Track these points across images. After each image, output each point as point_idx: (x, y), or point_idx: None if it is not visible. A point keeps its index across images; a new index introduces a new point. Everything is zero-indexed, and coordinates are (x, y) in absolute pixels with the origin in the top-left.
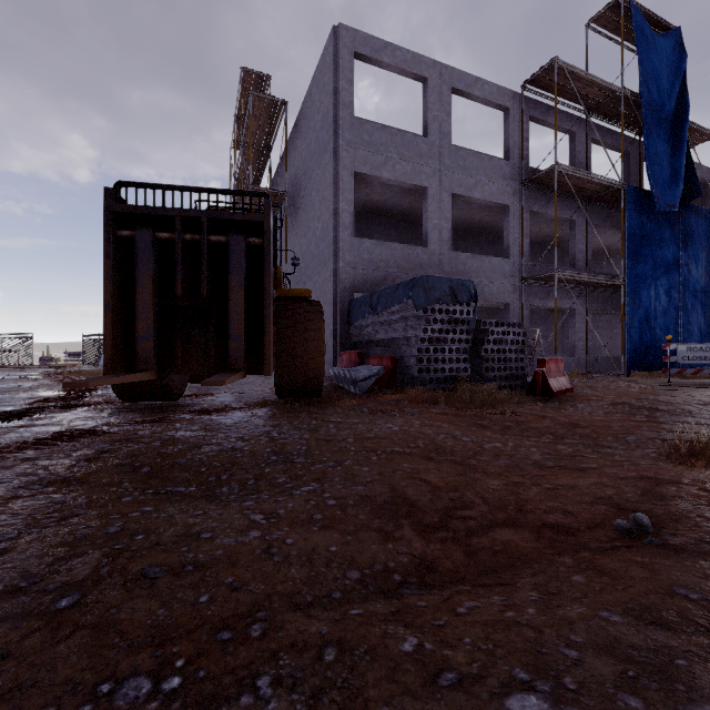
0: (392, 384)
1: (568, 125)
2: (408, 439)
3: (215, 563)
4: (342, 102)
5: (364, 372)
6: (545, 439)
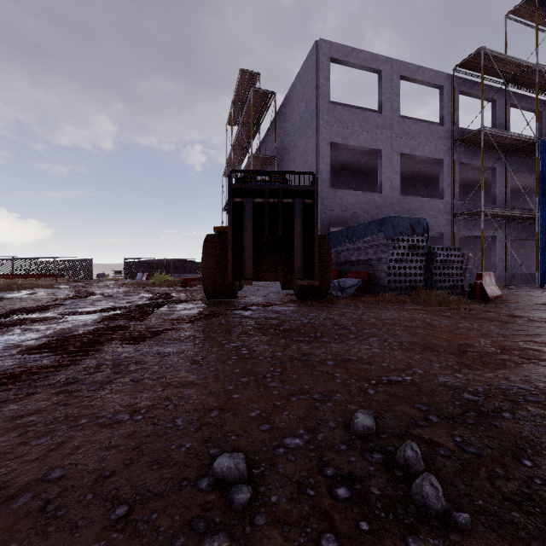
0: (367, 291)
1: (490, 95)
2: (409, 320)
3: (373, 357)
4: (322, 94)
5: (349, 282)
6: (495, 323)
